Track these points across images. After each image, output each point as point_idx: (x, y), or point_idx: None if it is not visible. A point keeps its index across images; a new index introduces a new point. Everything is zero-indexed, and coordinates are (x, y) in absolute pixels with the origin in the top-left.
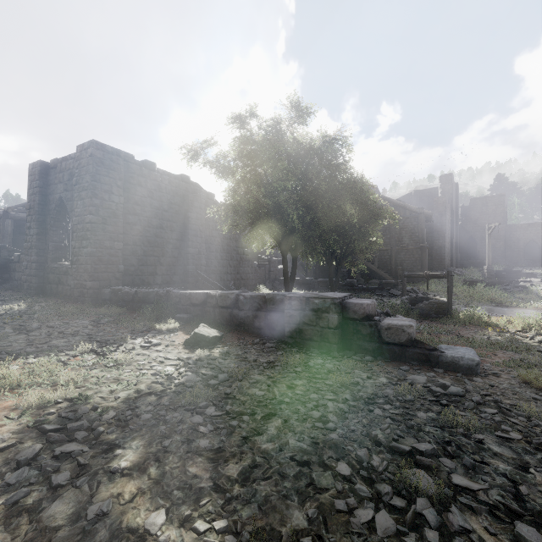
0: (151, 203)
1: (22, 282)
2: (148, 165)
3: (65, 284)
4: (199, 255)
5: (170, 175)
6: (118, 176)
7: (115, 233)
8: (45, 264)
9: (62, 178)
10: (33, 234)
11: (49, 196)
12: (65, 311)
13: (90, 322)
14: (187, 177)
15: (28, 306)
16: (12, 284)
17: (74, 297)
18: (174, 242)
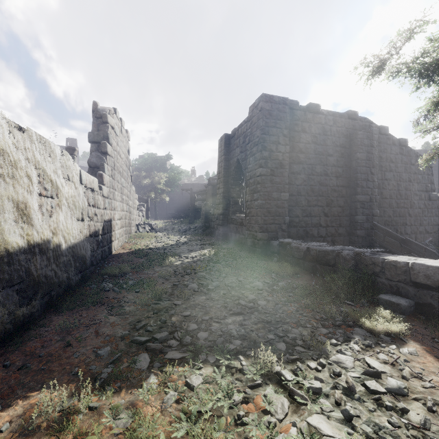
0: (314, 149)
1: (215, 229)
2: (312, 108)
3: (240, 234)
4: (370, 203)
5: (335, 115)
6: (284, 125)
7: (281, 184)
8: (227, 216)
9: (238, 142)
10: (220, 192)
11: (230, 160)
12: (240, 264)
13: (263, 283)
14: (354, 112)
15: (215, 253)
16: (210, 230)
17: (247, 246)
18: (338, 189)
